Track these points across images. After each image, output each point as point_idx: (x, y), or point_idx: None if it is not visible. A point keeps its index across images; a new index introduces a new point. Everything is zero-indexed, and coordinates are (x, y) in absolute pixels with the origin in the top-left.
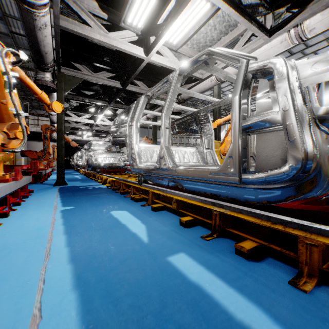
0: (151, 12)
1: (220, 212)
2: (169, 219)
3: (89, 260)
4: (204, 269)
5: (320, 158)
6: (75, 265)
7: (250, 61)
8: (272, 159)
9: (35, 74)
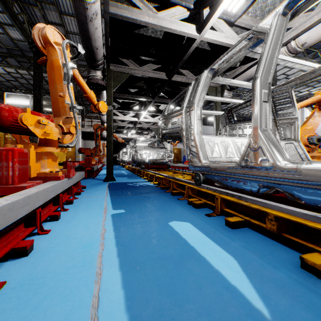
0: None
1: None
2: (268, 248)
3: None
4: None
5: None
6: None
7: None
8: None
9: (88, 74)
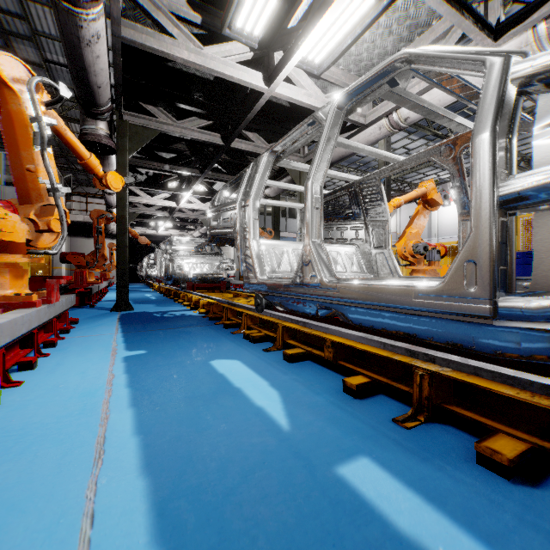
0: (278, 5)
1: (432, 372)
2: (320, 378)
3: (180, 468)
4: (422, 500)
5: None
6: (154, 480)
7: (513, 59)
8: None
9: (81, 125)
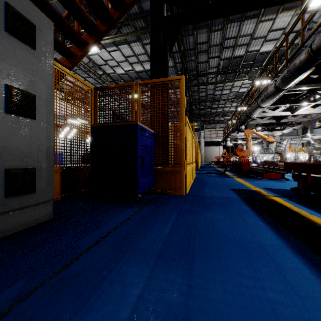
0: None
1: None
2: None
3: None
4: None
5: (319, 160)
6: None
7: (311, 144)
8: (313, 160)
9: (238, 127)
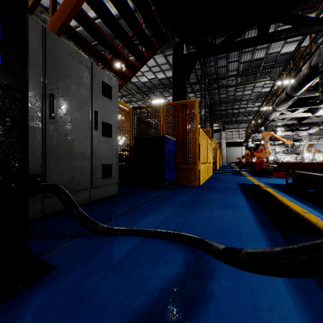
0: None
1: None
2: None
3: None
4: None
5: None
6: None
7: None
8: None
9: (258, 129)
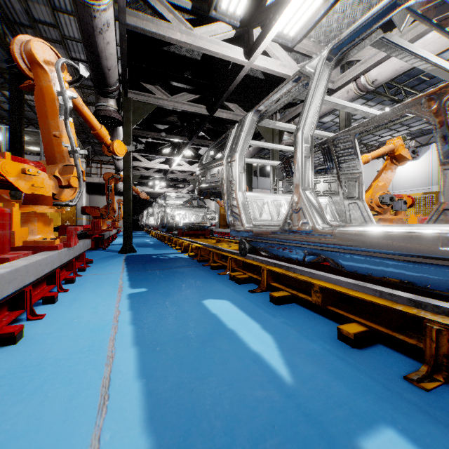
0: None
1: None
2: (310, 323)
3: (184, 425)
4: None
5: None
6: (157, 439)
7: None
8: None
9: (95, 103)
